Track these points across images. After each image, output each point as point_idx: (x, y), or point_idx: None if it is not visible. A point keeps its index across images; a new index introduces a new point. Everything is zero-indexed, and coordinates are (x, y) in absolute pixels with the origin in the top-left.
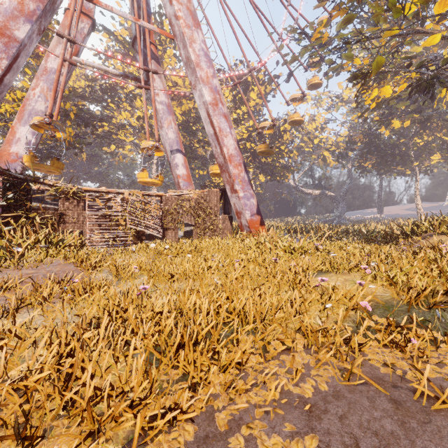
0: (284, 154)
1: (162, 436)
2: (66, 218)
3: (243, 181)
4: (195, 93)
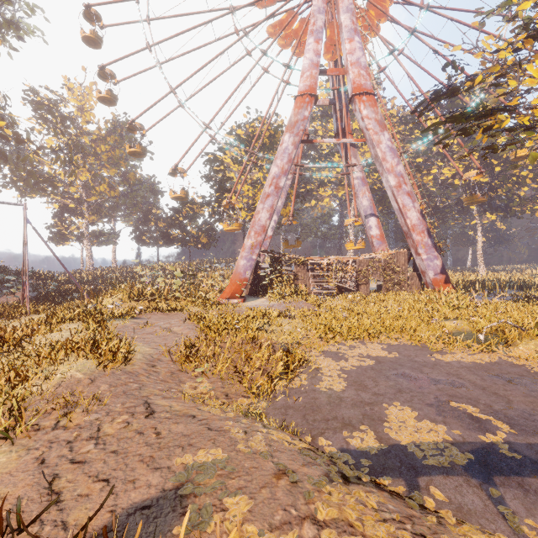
0: (527, 181)
1: (351, 340)
2: (298, 277)
3: (426, 246)
4: (382, 178)
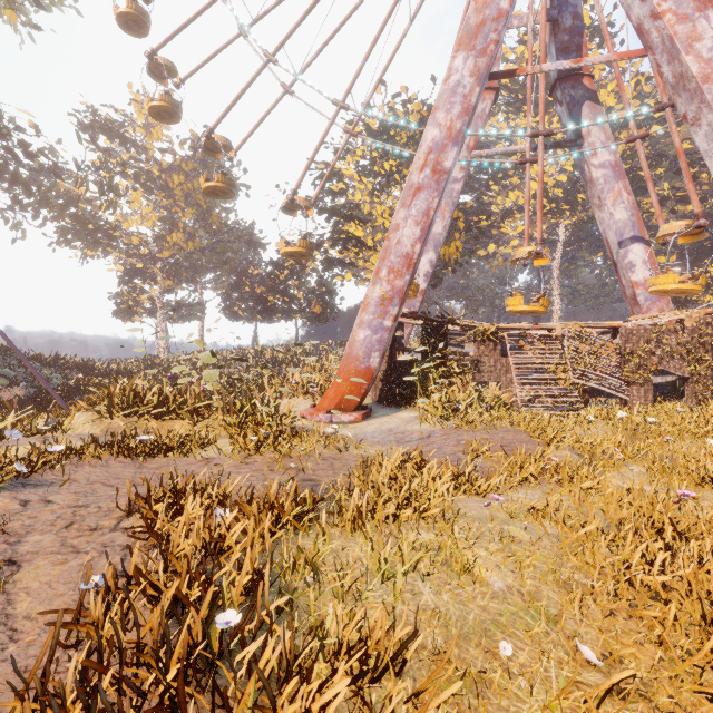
0: None
1: None
2: (482, 366)
3: None
4: (696, 132)
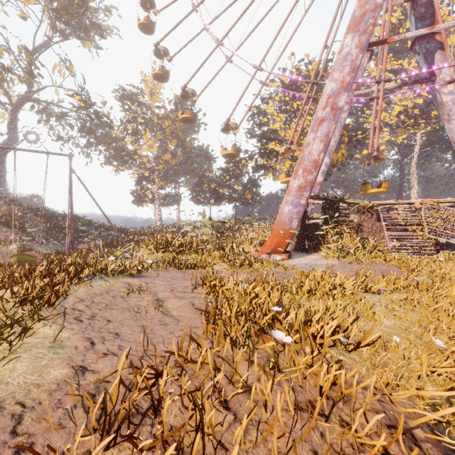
0: None
1: None
2: (363, 228)
3: None
4: None
